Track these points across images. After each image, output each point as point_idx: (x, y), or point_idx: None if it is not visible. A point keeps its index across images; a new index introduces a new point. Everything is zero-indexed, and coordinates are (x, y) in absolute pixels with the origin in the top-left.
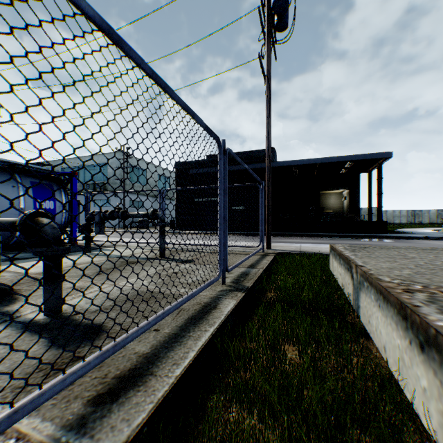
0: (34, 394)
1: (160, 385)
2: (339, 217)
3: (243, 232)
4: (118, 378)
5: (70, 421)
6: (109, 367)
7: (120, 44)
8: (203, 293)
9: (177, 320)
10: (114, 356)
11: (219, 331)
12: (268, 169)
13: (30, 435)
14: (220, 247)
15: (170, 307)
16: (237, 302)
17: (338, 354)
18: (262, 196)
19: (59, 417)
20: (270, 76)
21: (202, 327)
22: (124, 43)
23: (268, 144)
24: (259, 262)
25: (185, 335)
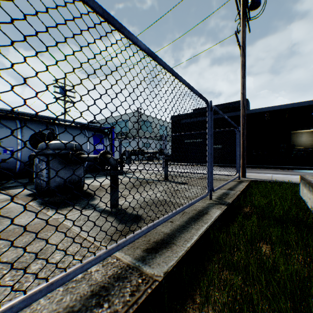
0: (123, 239)
1: (179, 250)
2: (310, 153)
3: (221, 165)
4: (156, 242)
5: (137, 257)
6: (149, 237)
7: (156, 59)
8: (197, 203)
9: (183, 217)
10: (151, 232)
11: (210, 228)
12: (243, 117)
13: (121, 259)
14: (208, 174)
15: (179, 209)
16: (222, 212)
17: (304, 254)
18: (238, 138)
19: (132, 254)
20: (244, 46)
21: (199, 224)
22: (157, 58)
23: (243, 98)
24: (236, 186)
25: (189, 226)
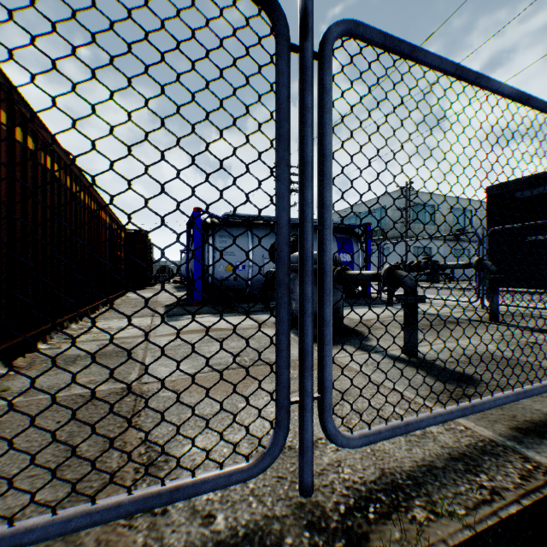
0: (477, 400)
1: None
2: None
3: None
4: (530, 423)
5: (502, 434)
6: (510, 411)
7: (527, 101)
8: None
9: None
10: (509, 404)
11: None
12: None
13: (473, 429)
14: None
15: None
16: None
17: None
18: None
19: (489, 428)
20: None
21: None
22: (530, 99)
23: None
24: None
25: None
